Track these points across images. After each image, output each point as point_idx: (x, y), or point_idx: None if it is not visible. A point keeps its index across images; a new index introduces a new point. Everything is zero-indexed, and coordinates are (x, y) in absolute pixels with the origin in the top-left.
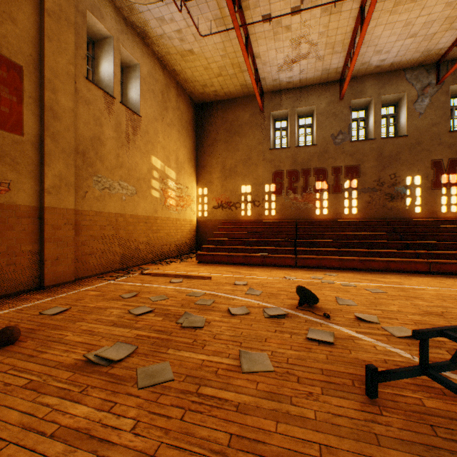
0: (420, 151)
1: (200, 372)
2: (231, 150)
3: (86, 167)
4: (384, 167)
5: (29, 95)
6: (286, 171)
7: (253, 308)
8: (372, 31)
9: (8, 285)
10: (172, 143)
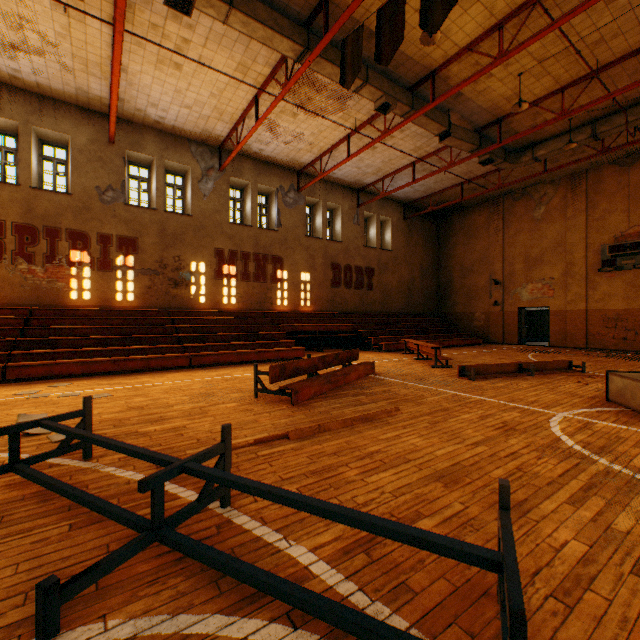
0: (206, 236)
1: None
2: None
3: None
4: (169, 246)
5: None
6: (13, 224)
7: None
8: (139, 75)
9: None
10: None
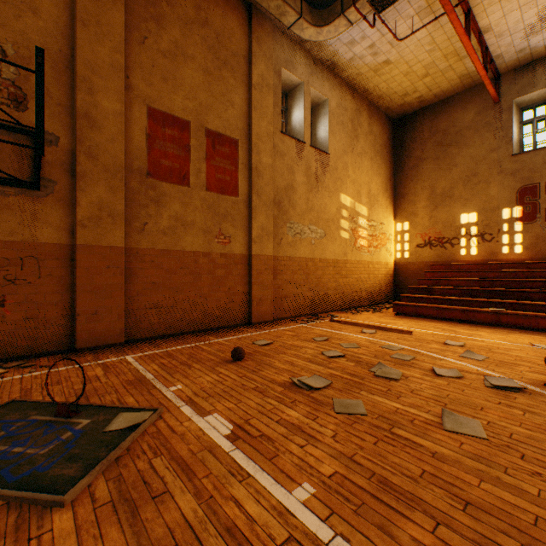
0: None
1: (393, 416)
2: (444, 168)
3: (281, 215)
4: None
5: (242, 162)
6: (545, 184)
7: (468, 374)
8: None
9: (229, 318)
10: (363, 174)
